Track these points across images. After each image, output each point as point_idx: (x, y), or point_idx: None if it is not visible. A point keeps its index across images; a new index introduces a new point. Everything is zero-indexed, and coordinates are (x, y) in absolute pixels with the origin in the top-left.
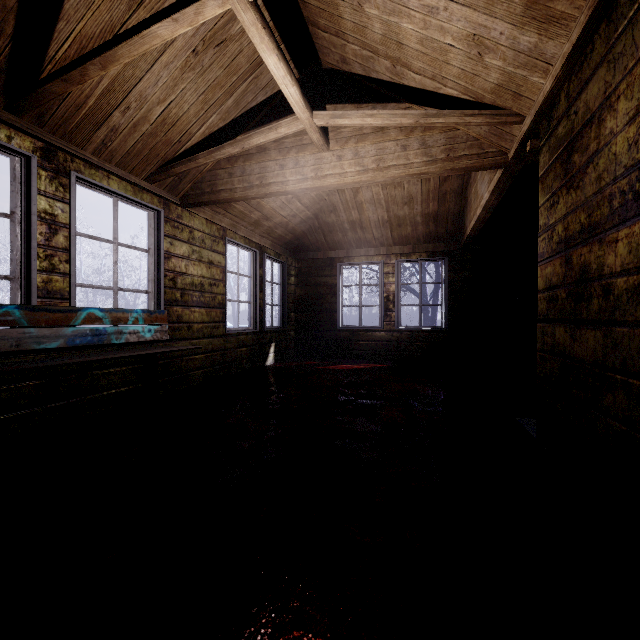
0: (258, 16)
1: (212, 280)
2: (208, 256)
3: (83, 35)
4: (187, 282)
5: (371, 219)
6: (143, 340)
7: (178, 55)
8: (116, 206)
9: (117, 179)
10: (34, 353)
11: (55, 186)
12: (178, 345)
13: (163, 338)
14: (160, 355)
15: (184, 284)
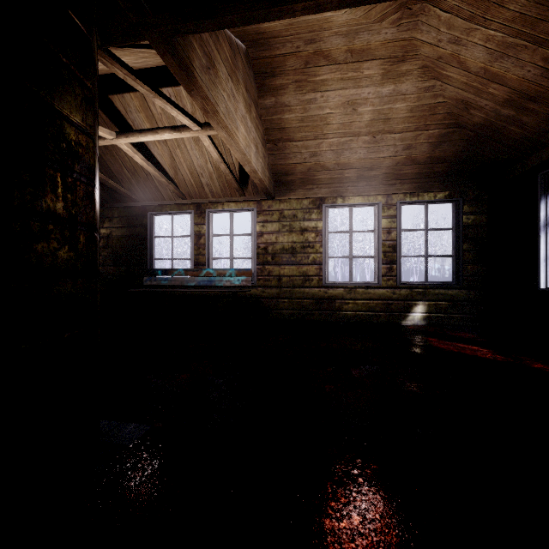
0: (123, 137)
1: (306, 243)
2: (301, 226)
3: (170, 165)
4: (278, 248)
5: (530, 77)
6: (234, 285)
7: (190, 142)
8: (231, 216)
9: (228, 203)
10: (194, 287)
11: (201, 219)
12: (270, 290)
13: (247, 285)
14: (255, 295)
15: (275, 250)
